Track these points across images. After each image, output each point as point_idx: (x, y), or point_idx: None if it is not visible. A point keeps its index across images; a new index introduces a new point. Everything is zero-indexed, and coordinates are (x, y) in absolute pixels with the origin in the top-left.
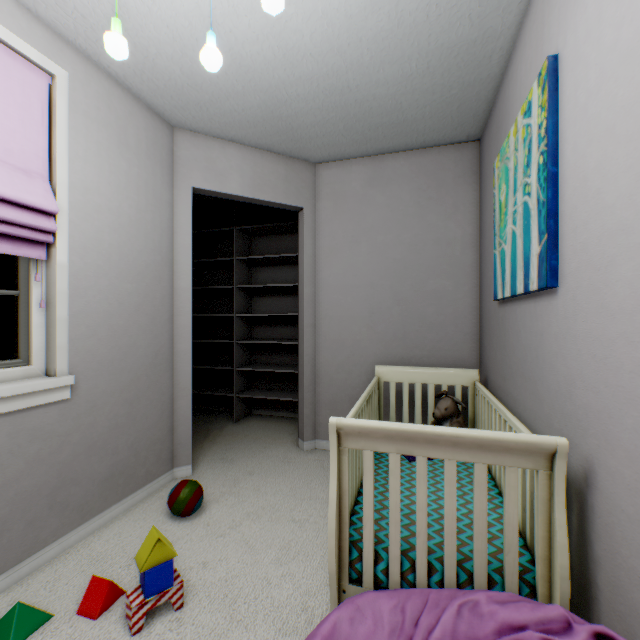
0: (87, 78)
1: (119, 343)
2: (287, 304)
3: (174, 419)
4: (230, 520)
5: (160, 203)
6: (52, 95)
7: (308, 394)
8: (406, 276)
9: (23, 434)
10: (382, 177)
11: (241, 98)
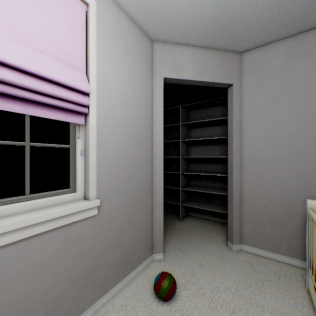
0: (106, 7)
1: (124, 177)
2: (211, 150)
3: (152, 223)
4: (197, 313)
5: (145, 88)
6: (87, 18)
7: (235, 212)
8: None
9: (70, 239)
10: (301, 50)
11: (201, 2)
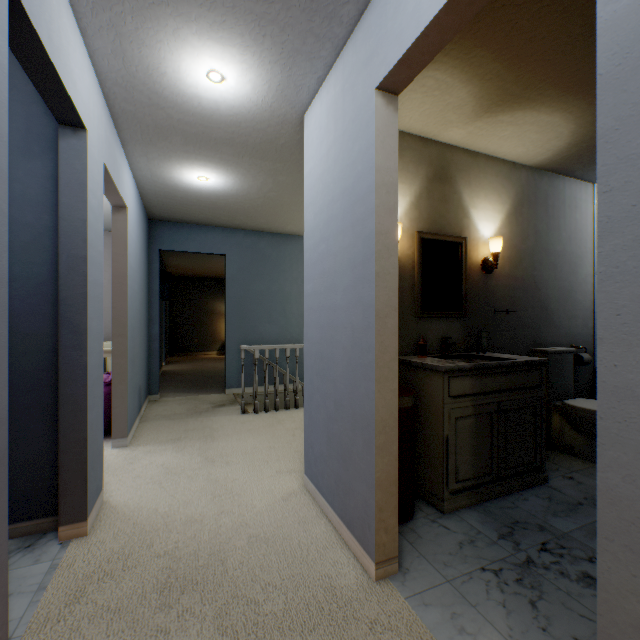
0: None
1: None
2: None
3: None
4: None
5: None
6: None
7: None
8: (108, 296)
9: None
10: None
11: None
